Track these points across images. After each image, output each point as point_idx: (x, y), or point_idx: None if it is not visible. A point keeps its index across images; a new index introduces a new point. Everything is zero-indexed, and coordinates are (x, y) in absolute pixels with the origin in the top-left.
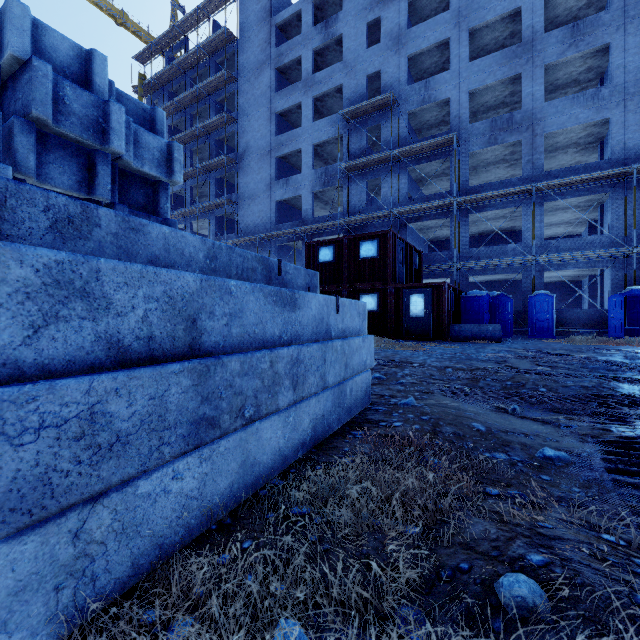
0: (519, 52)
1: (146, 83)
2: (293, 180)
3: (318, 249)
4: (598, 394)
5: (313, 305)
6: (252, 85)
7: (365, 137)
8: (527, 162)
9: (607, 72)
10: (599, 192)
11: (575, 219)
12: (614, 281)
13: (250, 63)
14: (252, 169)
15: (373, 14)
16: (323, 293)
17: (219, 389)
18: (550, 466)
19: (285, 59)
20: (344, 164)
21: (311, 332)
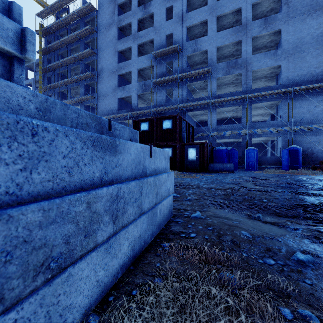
0: (240, 29)
1: (44, 29)
2: (127, 87)
3: (140, 123)
4: (299, 204)
5: (132, 151)
6: (105, 35)
7: (165, 67)
8: (244, 84)
9: (279, 43)
10: (276, 100)
11: (265, 113)
12: (283, 143)
13: (104, 23)
14: (105, 80)
15: (169, 3)
16: None
17: (1, 252)
18: (305, 268)
19: (123, 23)
20: (154, 80)
21: (130, 172)
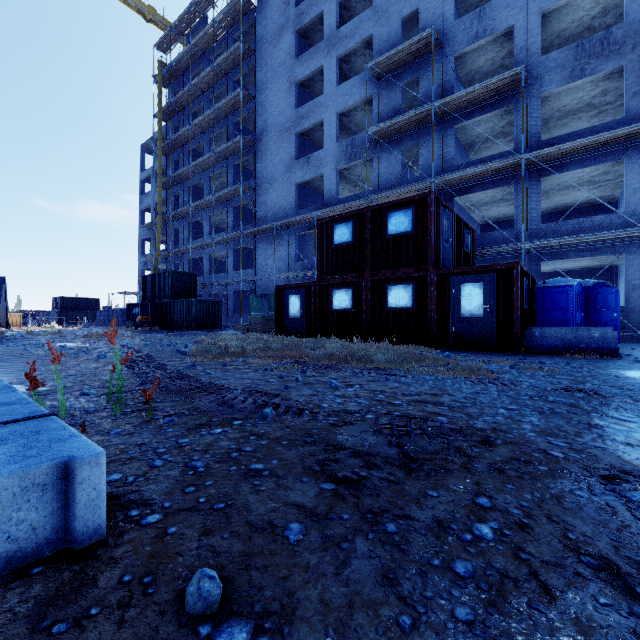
0: None
1: (166, 71)
2: (315, 157)
3: (333, 227)
4: None
5: None
6: (270, 55)
7: (399, 94)
8: (633, 95)
9: None
10: None
11: None
12: None
13: (268, 31)
14: (270, 150)
15: None
16: (339, 285)
17: None
18: None
19: (306, 18)
20: (373, 128)
21: None
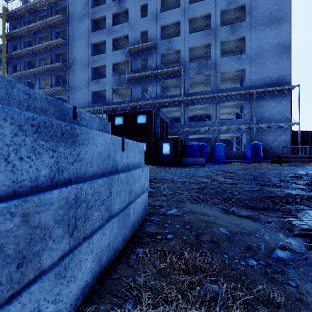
0: (210, 33)
1: (8, 13)
2: (101, 81)
3: (115, 118)
4: (267, 196)
5: (99, 142)
6: (77, 26)
7: (140, 63)
8: (213, 84)
9: (243, 49)
10: (241, 100)
11: (231, 112)
12: (247, 139)
13: (76, 14)
14: (77, 72)
15: (144, 1)
16: None
17: None
18: (286, 267)
19: (97, 15)
20: (129, 75)
21: (96, 168)
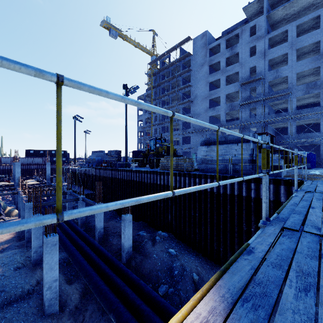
0: (319, 58)
1: (153, 73)
2: (216, 108)
3: None
4: None
5: None
6: (198, 72)
7: (249, 91)
8: (322, 100)
9: None
10: None
11: None
12: None
13: (197, 64)
14: (198, 104)
15: (252, 44)
16: None
17: None
18: None
19: (213, 62)
20: (241, 103)
21: None
